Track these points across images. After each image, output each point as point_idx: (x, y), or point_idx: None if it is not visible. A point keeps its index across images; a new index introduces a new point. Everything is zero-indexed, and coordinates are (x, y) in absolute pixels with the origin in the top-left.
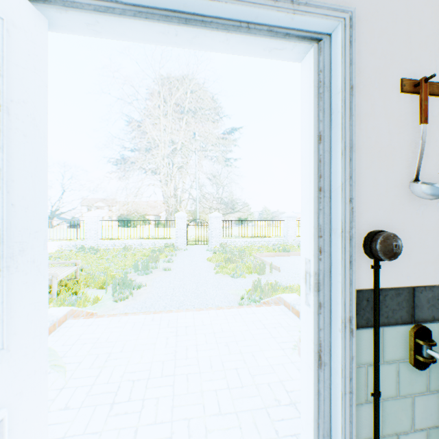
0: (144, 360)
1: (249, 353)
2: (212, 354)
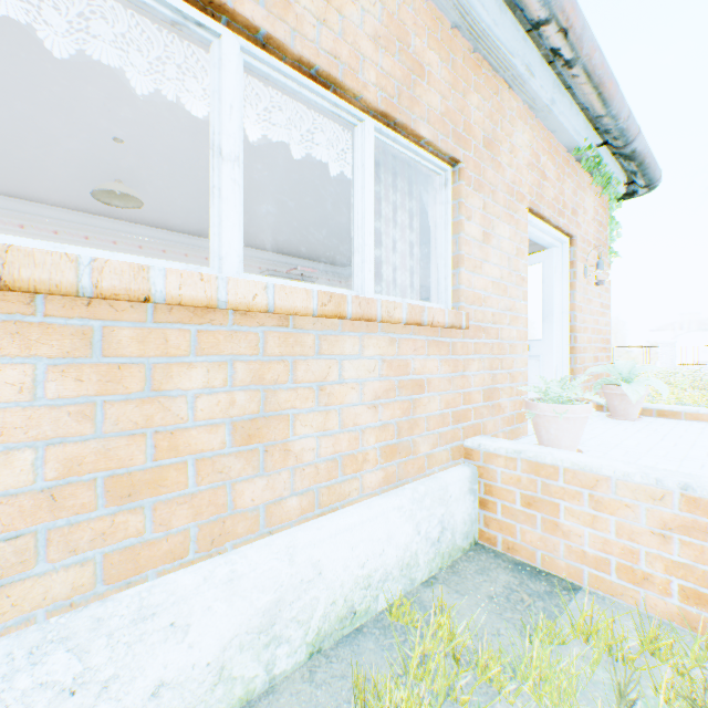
0: (700, 440)
1: (676, 460)
2: (690, 453)
